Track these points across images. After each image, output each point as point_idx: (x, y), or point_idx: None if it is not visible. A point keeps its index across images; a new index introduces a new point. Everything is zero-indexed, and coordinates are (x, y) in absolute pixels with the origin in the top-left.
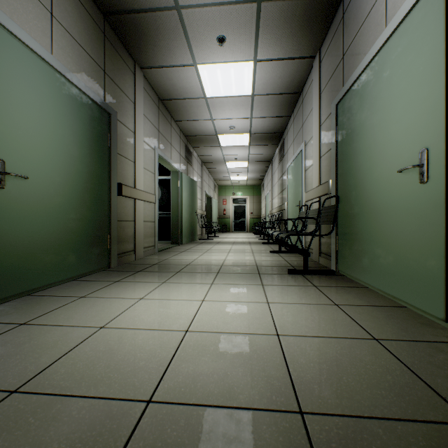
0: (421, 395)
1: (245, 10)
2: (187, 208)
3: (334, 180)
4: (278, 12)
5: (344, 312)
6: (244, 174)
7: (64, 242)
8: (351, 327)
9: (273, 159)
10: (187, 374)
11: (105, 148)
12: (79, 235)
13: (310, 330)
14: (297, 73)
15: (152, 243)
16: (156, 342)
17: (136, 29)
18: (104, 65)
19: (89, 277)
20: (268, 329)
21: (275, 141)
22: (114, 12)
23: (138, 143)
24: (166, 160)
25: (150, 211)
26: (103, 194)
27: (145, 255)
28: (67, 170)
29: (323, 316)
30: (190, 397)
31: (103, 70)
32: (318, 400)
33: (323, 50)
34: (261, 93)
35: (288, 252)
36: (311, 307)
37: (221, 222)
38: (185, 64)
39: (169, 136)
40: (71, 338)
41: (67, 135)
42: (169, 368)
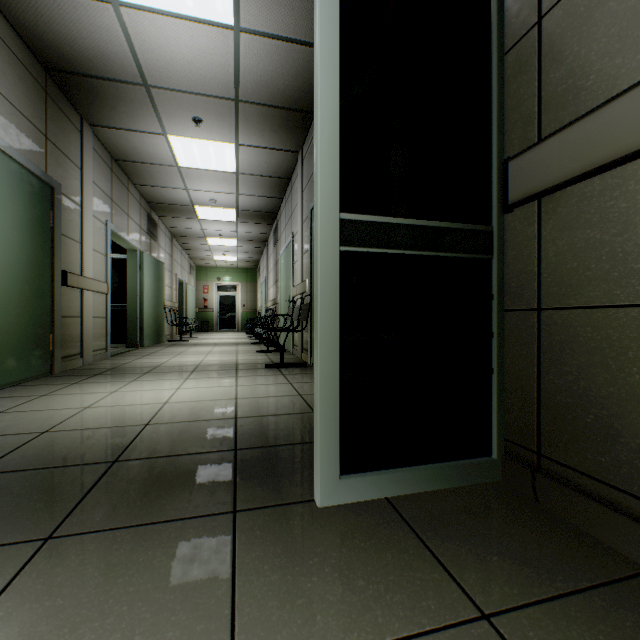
0: (302, 408)
1: (223, 104)
2: (152, 300)
3: (309, 280)
4: (258, 113)
5: (292, 386)
6: (233, 254)
7: (3, 342)
8: (290, 392)
9: (269, 240)
10: (170, 416)
11: (47, 229)
12: (19, 334)
13: (261, 395)
14: (284, 162)
15: (104, 346)
16: (142, 409)
17: (89, 90)
18: (46, 129)
19: (33, 382)
20: (231, 397)
21: (269, 220)
22: (62, 71)
23: (87, 218)
24: (122, 237)
25: (101, 303)
26: (45, 284)
27: (95, 360)
28: (7, 259)
29: (276, 389)
30: (173, 421)
31: (44, 135)
32: (248, 414)
33: (305, 151)
34: (247, 173)
35: (277, 351)
36: (270, 386)
37: (201, 317)
38: (152, 132)
39: (126, 205)
40: (63, 414)
41: (7, 219)
42: (157, 415)
